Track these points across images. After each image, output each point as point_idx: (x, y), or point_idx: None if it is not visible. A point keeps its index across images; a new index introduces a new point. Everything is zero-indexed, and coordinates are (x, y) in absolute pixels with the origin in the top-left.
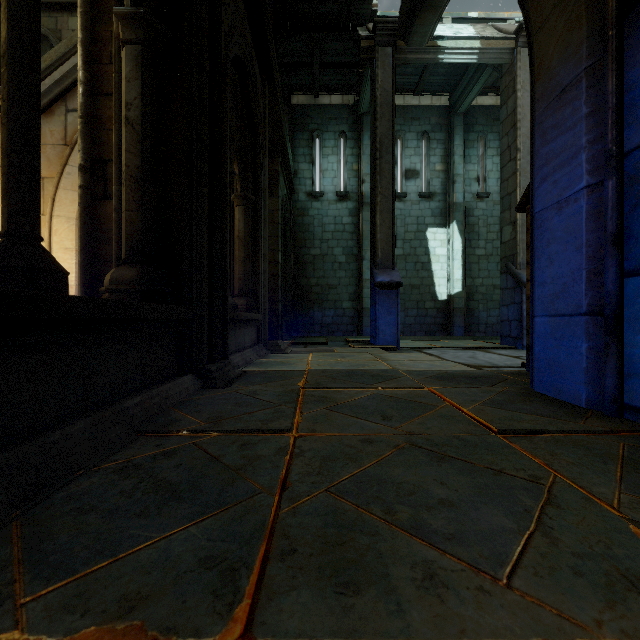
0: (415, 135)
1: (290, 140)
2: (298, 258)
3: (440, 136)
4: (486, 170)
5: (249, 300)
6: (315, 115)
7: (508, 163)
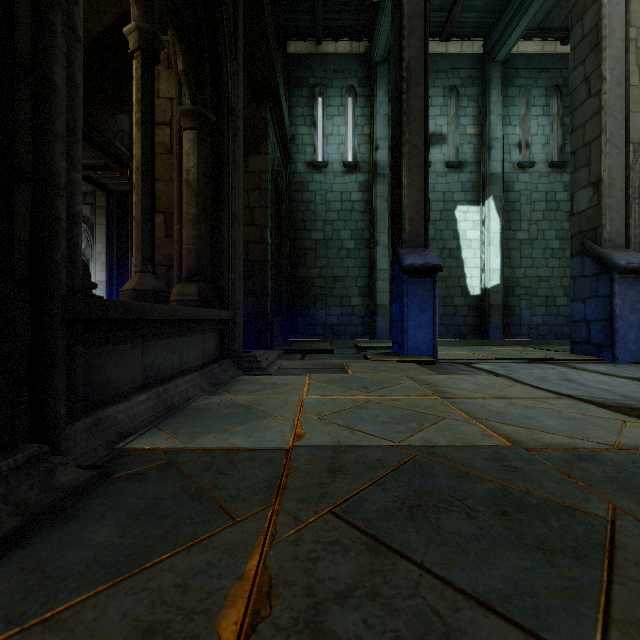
0: (441, 91)
1: (286, 97)
2: (296, 243)
3: (472, 92)
4: (530, 134)
5: (204, 287)
6: (317, 67)
7: (585, 102)
